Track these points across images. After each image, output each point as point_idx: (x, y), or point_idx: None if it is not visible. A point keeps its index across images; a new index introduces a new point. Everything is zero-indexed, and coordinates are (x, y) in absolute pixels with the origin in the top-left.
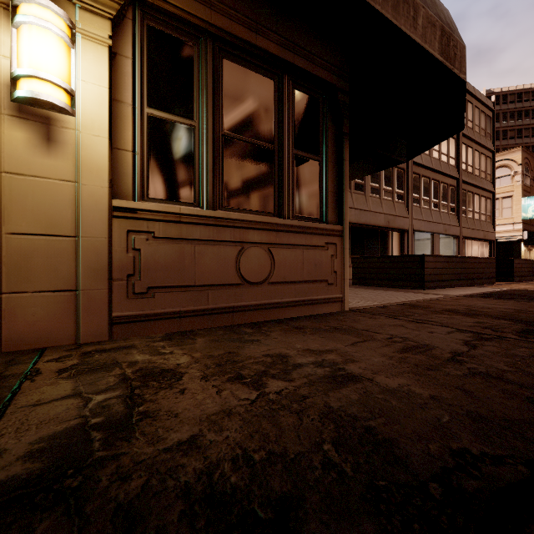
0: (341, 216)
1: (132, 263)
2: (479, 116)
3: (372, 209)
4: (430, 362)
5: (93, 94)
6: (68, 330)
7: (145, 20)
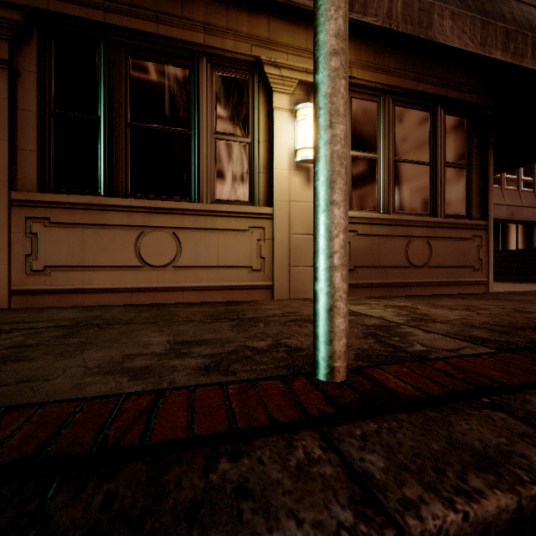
0: (485, 213)
1: None
2: None
3: None
4: None
5: None
6: None
7: (349, 95)
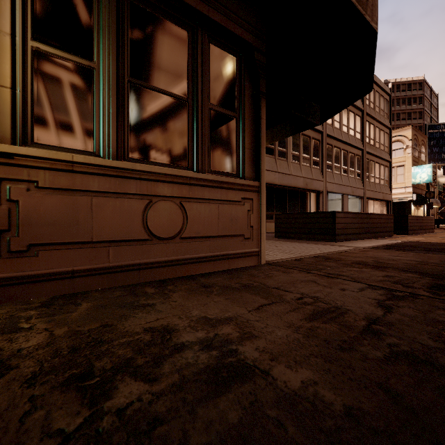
0: (258, 172)
1: (6, 216)
2: (379, 99)
3: (293, 173)
4: (342, 335)
5: None
6: None
7: None
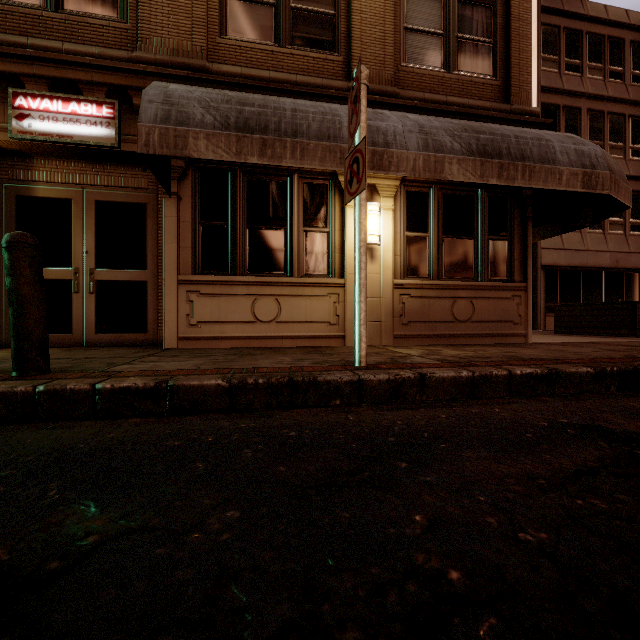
0: (525, 276)
1: (401, 309)
2: None
3: (591, 248)
4: (559, 352)
5: (387, 234)
6: (378, 339)
7: (405, 189)
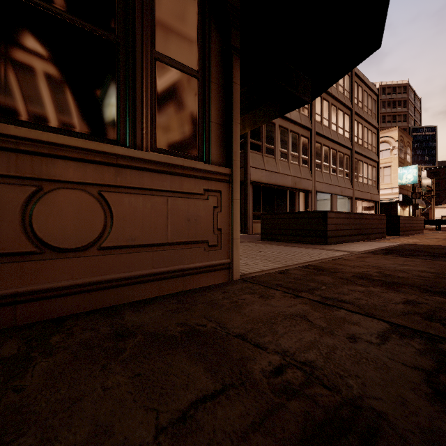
0: (229, 156)
1: None
2: (367, 98)
3: (281, 171)
4: None
5: None
6: None
7: None
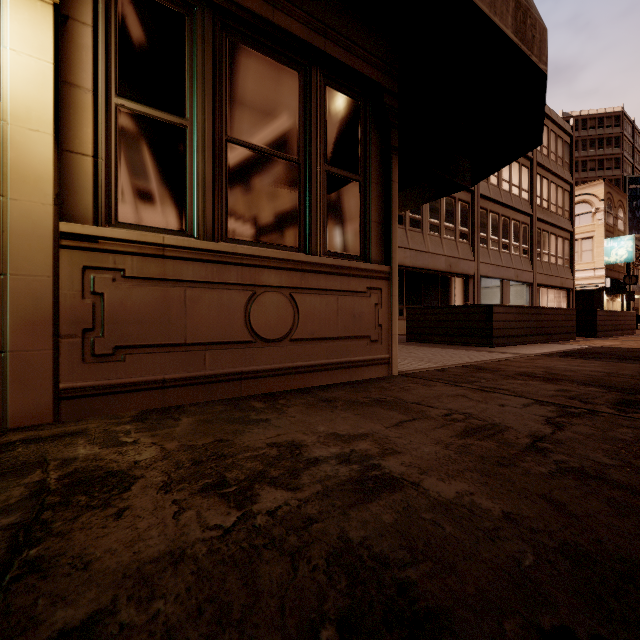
0: (388, 253)
1: (90, 312)
2: (555, 142)
3: (431, 250)
4: (501, 452)
5: (29, 71)
6: None
7: None
